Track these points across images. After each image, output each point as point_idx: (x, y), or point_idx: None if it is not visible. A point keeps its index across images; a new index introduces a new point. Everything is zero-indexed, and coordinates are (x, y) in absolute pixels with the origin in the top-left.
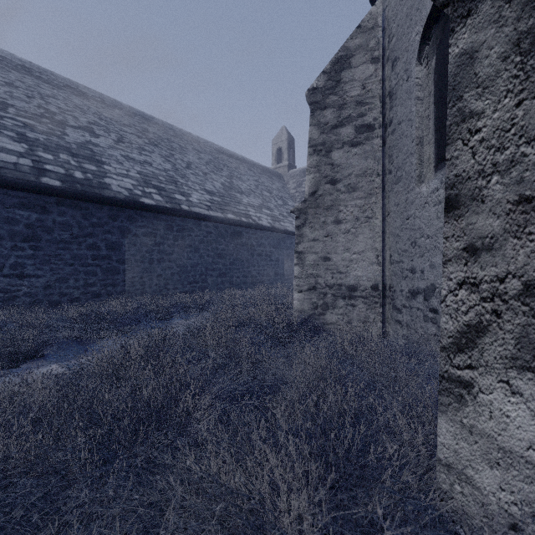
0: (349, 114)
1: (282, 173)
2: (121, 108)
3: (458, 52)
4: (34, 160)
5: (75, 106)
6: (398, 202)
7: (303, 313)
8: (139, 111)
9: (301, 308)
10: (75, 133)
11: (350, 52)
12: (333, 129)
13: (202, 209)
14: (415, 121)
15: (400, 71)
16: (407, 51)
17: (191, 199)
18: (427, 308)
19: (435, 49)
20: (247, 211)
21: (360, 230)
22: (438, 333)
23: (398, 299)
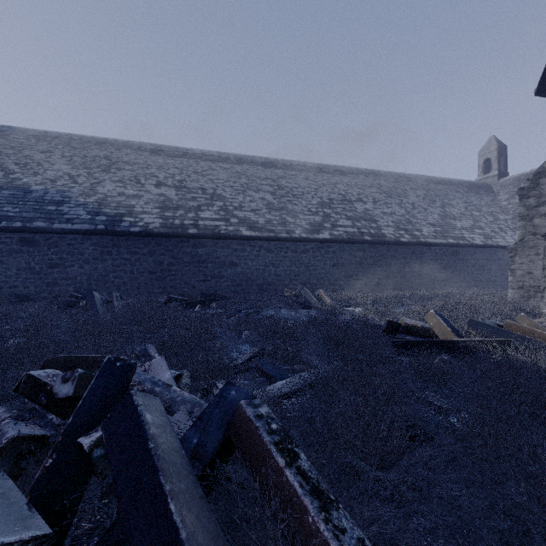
0: (544, 200)
1: (490, 183)
2: (361, 172)
3: (544, 245)
4: (357, 228)
5: (346, 185)
6: None
7: (514, 300)
8: (370, 170)
9: (513, 297)
10: (358, 205)
11: (545, 169)
12: (534, 208)
13: (432, 239)
14: None
15: None
16: None
17: (423, 233)
18: None
19: None
20: (461, 234)
21: None
22: None
23: None
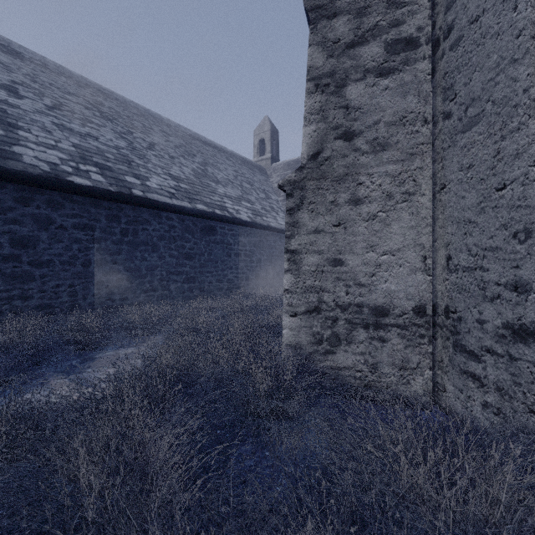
0: (374, 24)
1: (264, 166)
2: (70, 76)
3: None
4: None
5: None
6: (470, 162)
7: (299, 349)
8: (94, 83)
9: (295, 341)
10: None
11: None
12: (347, 48)
13: (163, 196)
14: None
15: None
16: None
17: (149, 183)
18: None
19: None
20: (222, 202)
21: (394, 214)
22: None
23: (470, 335)
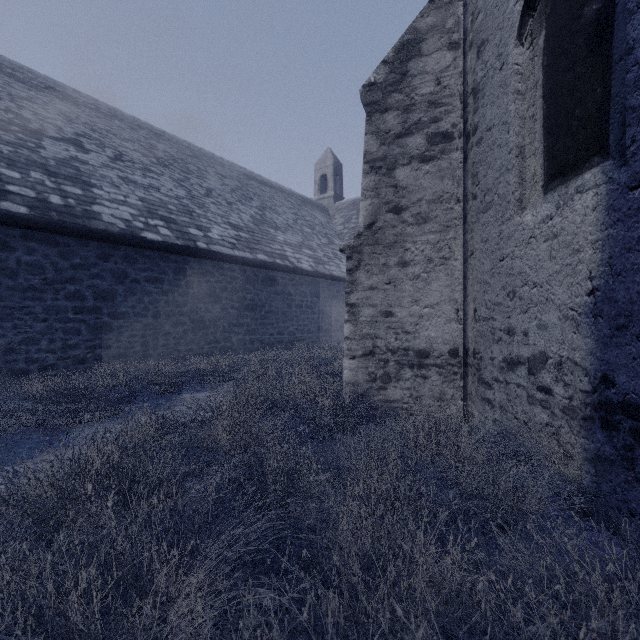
0: (418, 119)
1: (326, 205)
2: (122, 118)
3: None
4: None
5: (59, 113)
6: (487, 237)
7: (357, 386)
8: (146, 124)
9: (354, 379)
10: (56, 146)
11: (420, 34)
12: (396, 138)
13: (225, 247)
14: (513, 124)
15: (490, 58)
16: (501, 28)
17: (211, 234)
18: (534, 385)
19: (543, 21)
20: (282, 250)
21: (434, 275)
22: (552, 423)
23: (487, 370)
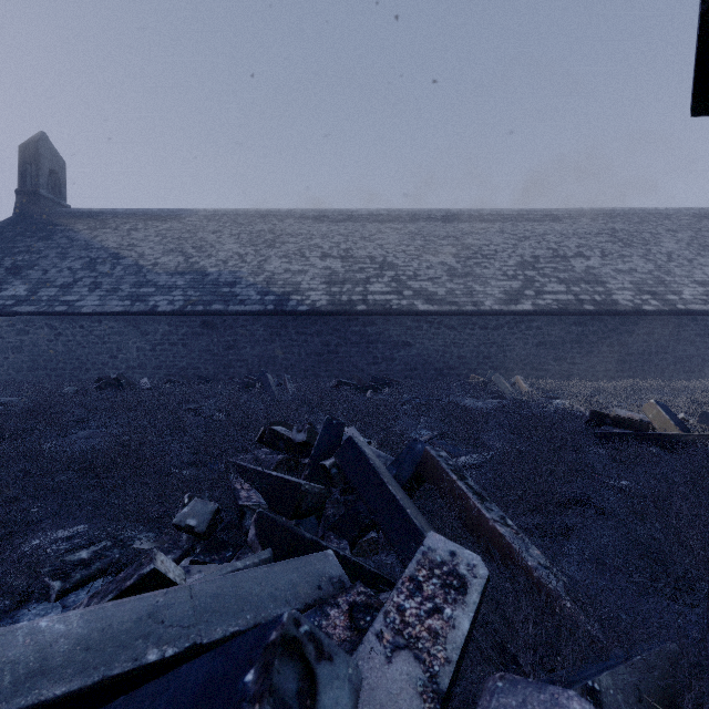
0: None
1: None
2: (584, 214)
3: None
4: (573, 295)
5: (560, 235)
6: None
7: None
8: (599, 210)
9: None
10: (576, 262)
11: None
12: None
13: (698, 305)
14: None
15: None
16: None
17: (684, 296)
18: None
19: None
20: None
21: None
22: None
23: None
